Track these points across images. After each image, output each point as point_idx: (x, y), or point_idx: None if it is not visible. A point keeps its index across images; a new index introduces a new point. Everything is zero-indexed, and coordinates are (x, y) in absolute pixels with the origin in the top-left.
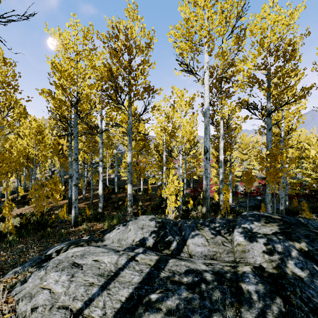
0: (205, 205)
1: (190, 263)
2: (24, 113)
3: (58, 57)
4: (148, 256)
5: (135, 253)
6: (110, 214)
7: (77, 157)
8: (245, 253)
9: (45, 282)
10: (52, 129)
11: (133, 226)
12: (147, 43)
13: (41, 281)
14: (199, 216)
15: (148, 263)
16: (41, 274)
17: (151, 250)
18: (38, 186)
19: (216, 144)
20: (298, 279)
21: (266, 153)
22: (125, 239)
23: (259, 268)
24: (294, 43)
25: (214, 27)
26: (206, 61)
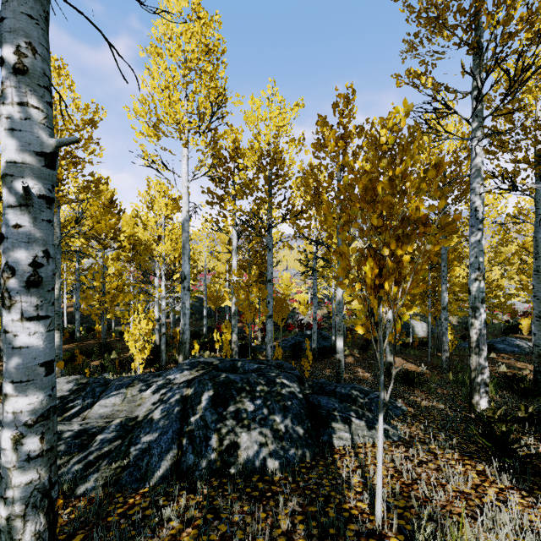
0: (183, 352)
1: (60, 426)
2: None
3: None
4: None
5: None
6: None
7: None
8: (139, 406)
9: None
10: None
11: None
12: (86, 120)
13: None
14: None
15: None
16: None
17: None
18: None
19: (227, 262)
20: (150, 422)
21: (243, 284)
22: None
23: (132, 418)
24: (278, 153)
25: (180, 117)
26: (184, 154)
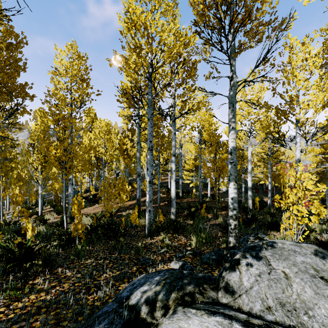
0: None
1: None
2: (94, 118)
3: (132, 7)
4: None
5: None
6: (185, 224)
7: (152, 146)
8: None
9: None
10: (117, 134)
11: (284, 265)
12: None
13: None
14: None
15: None
16: None
17: None
18: (107, 184)
19: None
20: None
21: None
22: (303, 308)
23: None
24: None
25: None
26: None
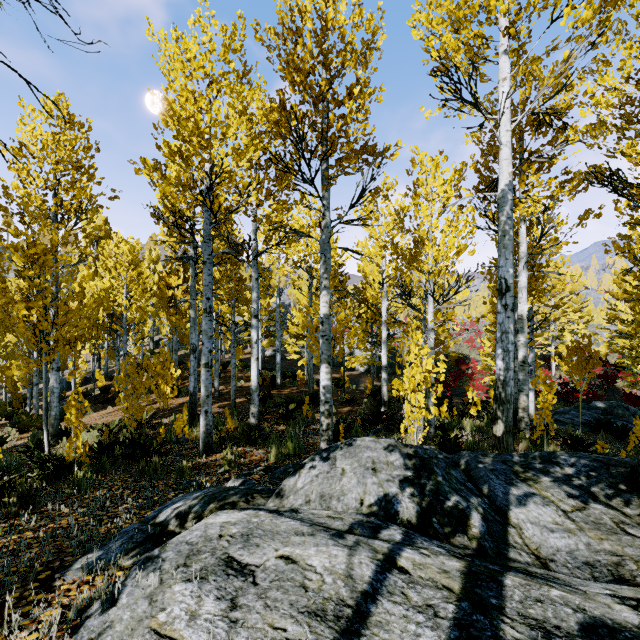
0: (503, 418)
1: (576, 596)
2: (105, 230)
3: (174, 88)
4: (432, 558)
5: (389, 545)
6: (273, 430)
7: (211, 305)
8: None
9: (163, 615)
10: (155, 262)
11: (348, 462)
12: (366, 42)
13: (153, 608)
14: (479, 442)
15: (441, 581)
16: (151, 582)
17: (419, 532)
18: (131, 368)
19: None
20: None
21: None
22: (338, 495)
23: None
24: None
25: None
26: (504, 76)
